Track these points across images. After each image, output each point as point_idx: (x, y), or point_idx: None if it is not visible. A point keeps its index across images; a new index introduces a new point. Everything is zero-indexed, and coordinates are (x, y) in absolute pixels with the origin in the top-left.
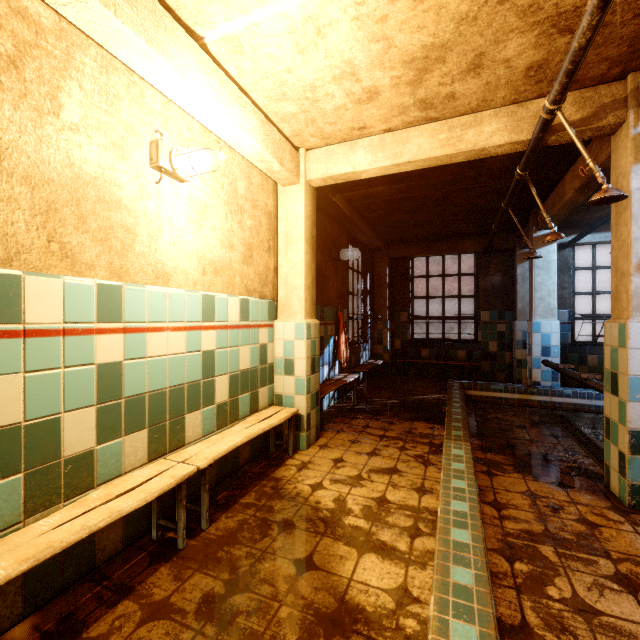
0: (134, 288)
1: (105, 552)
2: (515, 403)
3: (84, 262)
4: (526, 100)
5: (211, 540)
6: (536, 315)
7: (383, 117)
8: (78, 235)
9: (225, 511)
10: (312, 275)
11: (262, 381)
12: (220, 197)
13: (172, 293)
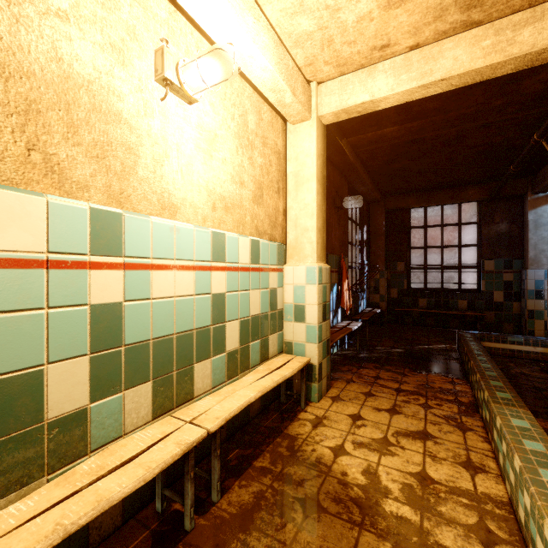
0: (136, 217)
1: (101, 530)
2: (538, 357)
3: (75, 181)
4: None
5: (223, 520)
6: None
7: (413, 27)
8: (67, 147)
9: (237, 477)
10: (323, 217)
11: (272, 327)
12: (230, 128)
13: (179, 227)
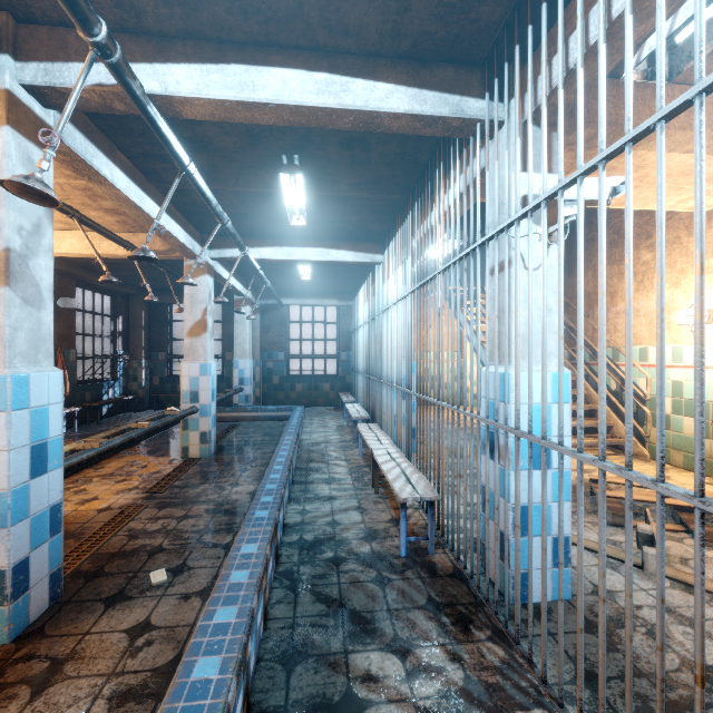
0: None
1: None
2: (217, 420)
3: None
4: (138, 232)
5: None
6: (236, 356)
7: None
8: None
9: None
10: None
11: None
12: None
13: None
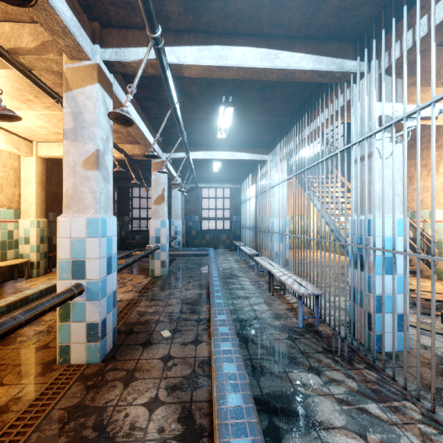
0: None
1: None
2: None
3: None
4: (125, 143)
5: None
6: (173, 218)
7: None
8: None
9: None
10: (42, 198)
11: (10, 247)
12: None
13: None
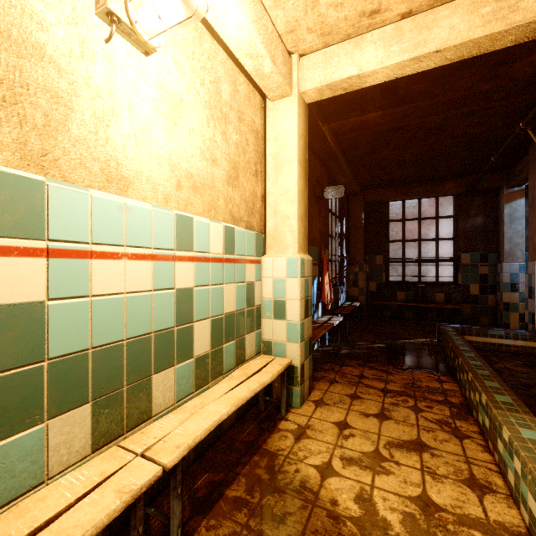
0: (67, 189)
1: None
2: (518, 350)
3: None
4: None
5: None
6: None
7: None
8: None
9: (205, 514)
10: (305, 204)
11: (249, 326)
12: (200, 95)
13: (132, 206)
